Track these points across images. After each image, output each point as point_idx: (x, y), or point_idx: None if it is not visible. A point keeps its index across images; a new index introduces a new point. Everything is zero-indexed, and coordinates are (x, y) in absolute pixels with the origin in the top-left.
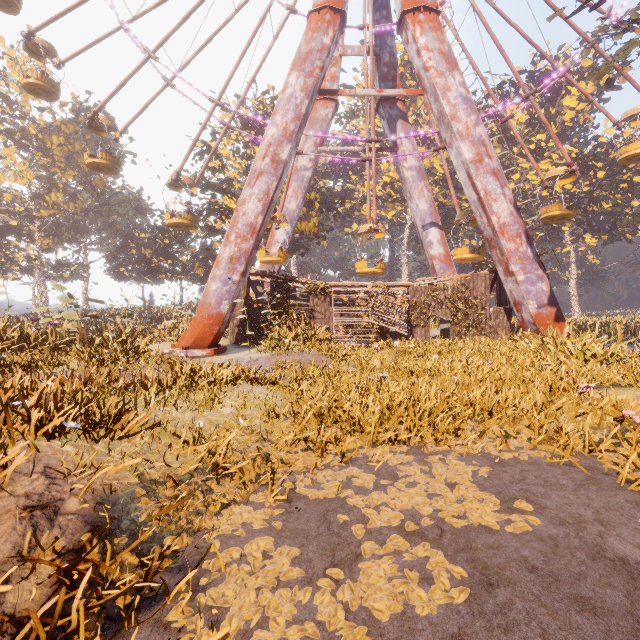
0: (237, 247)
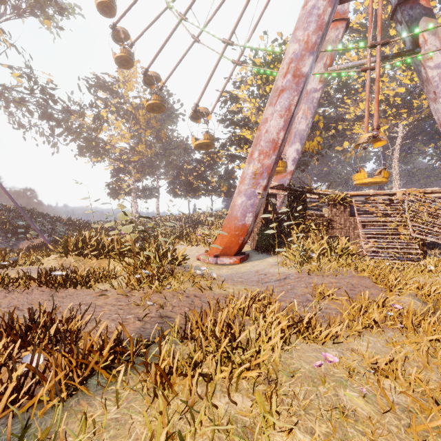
0: (260, 163)
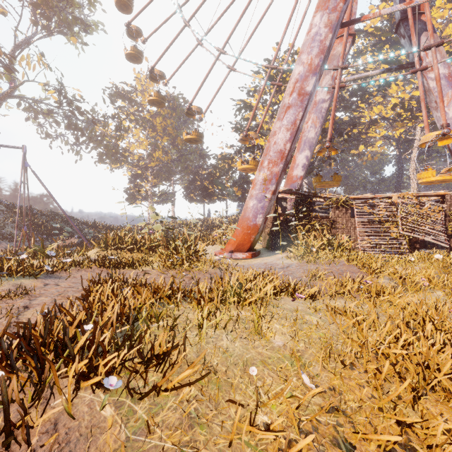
0: (269, 171)
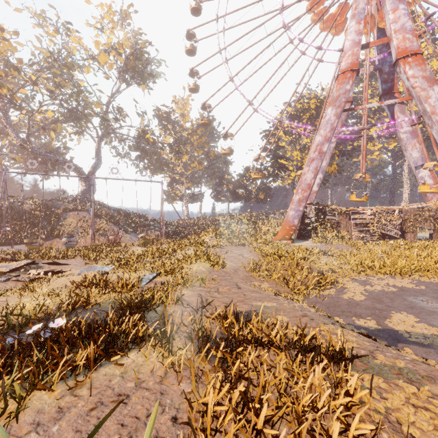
0: (302, 195)
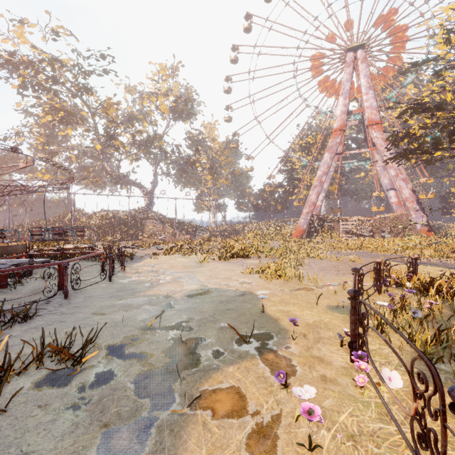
0: (308, 209)
